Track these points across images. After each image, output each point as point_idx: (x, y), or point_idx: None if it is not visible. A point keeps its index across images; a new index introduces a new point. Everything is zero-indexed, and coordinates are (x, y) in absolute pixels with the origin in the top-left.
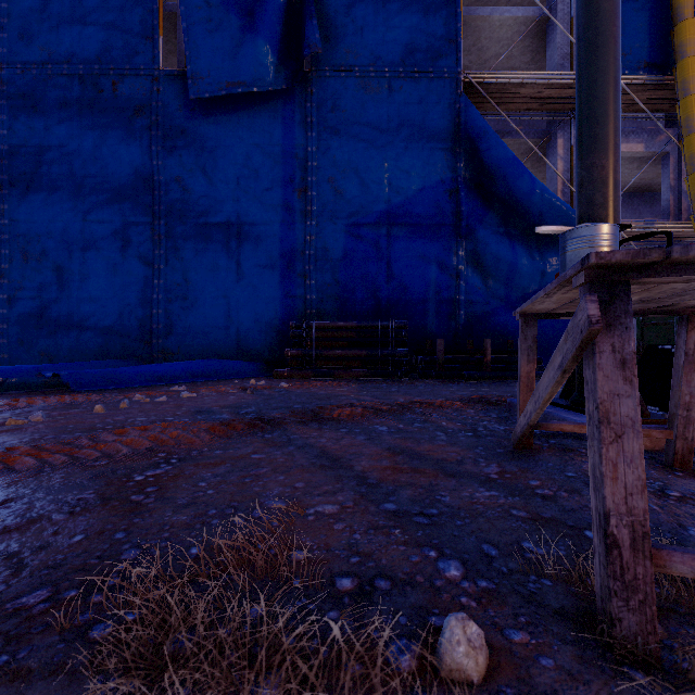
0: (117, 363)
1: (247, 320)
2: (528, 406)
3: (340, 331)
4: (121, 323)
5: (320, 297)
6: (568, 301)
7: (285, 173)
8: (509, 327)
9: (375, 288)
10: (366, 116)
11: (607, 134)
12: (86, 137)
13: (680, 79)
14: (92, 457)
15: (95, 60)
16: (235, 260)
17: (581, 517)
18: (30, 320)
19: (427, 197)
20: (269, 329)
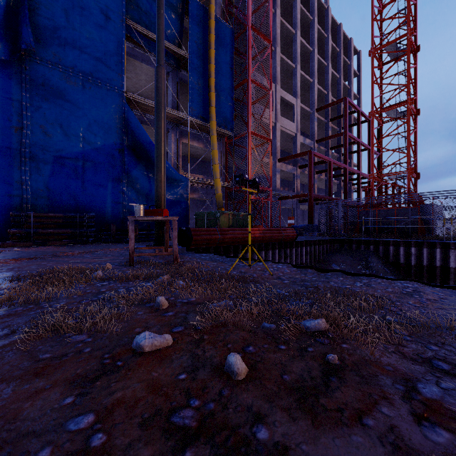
0: None
1: None
2: None
3: (51, 219)
4: None
5: (34, 197)
6: None
7: (3, 113)
8: None
9: (74, 194)
10: (68, 96)
11: (161, 168)
12: None
13: (211, 128)
14: None
15: None
16: None
17: (136, 260)
18: None
19: (106, 150)
20: None
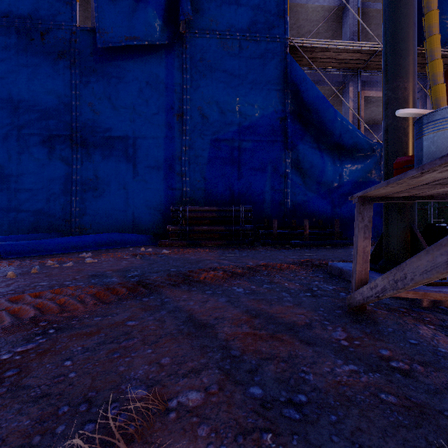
0: (44, 235)
1: (140, 205)
2: (378, 281)
3: (206, 213)
4: (48, 206)
5: (192, 189)
6: (425, 183)
7: (167, 102)
8: (320, 210)
9: (230, 183)
10: (224, 65)
11: (408, 63)
12: (21, 72)
13: (428, 49)
14: None
15: (28, 16)
16: (131, 162)
17: None
18: None
19: (265, 122)
20: (156, 211)
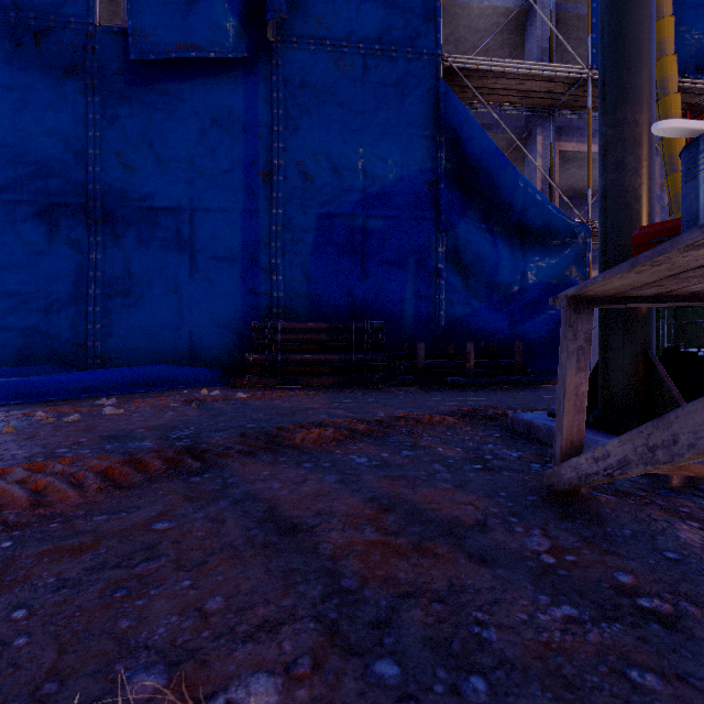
0: (39, 370)
1: (202, 320)
2: (612, 447)
3: (309, 333)
4: (47, 322)
5: (288, 294)
6: (703, 263)
7: (246, 153)
8: (491, 330)
9: (348, 286)
10: (339, 95)
11: (642, 81)
12: (2, 98)
13: (659, 78)
14: None
15: (13, 6)
16: (188, 250)
17: None
18: None
19: (405, 187)
20: (229, 330)
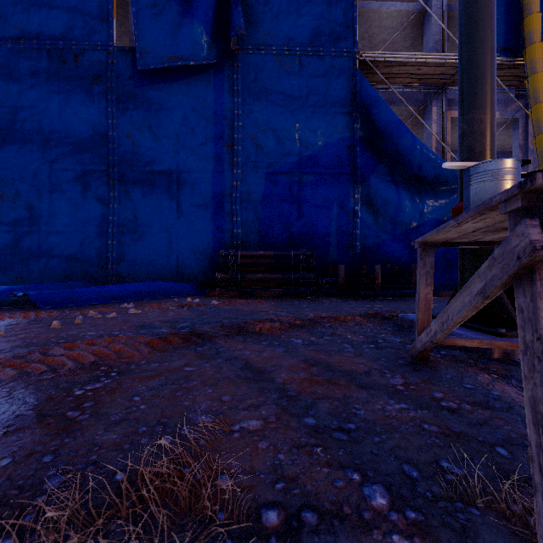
0: (78, 284)
1: (185, 250)
2: (432, 326)
3: (260, 259)
4: (81, 251)
5: (245, 231)
6: (471, 230)
7: (216, 131)
8: (395, 255)
9: (288, 224)
10: (281, 86)
11: (485, 93)
12: (53, 100)
13: (528, 60)
14: (39, 371)
15: (60, 37)
16: (175, 200)
17: (489, 431)
18: (6, 249)
19: (330, 151)
20: (203, 257)
